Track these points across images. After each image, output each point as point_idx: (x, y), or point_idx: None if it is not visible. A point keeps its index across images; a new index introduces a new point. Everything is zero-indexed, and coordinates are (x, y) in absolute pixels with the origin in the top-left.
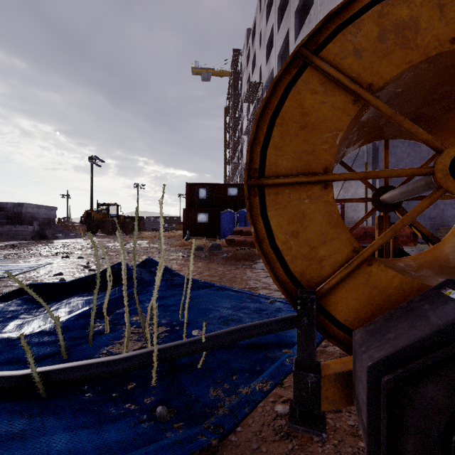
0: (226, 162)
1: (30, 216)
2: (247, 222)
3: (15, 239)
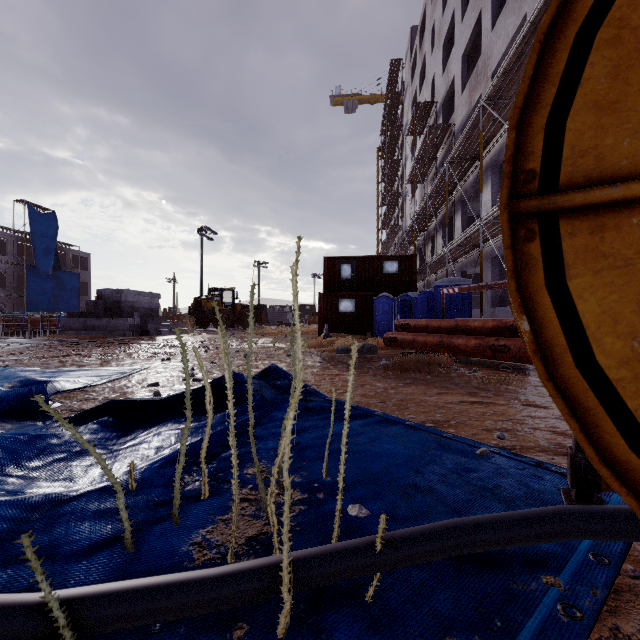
0: (379, 226)
1: (130, 306)
2: (413, 313)
3: (114, 334)
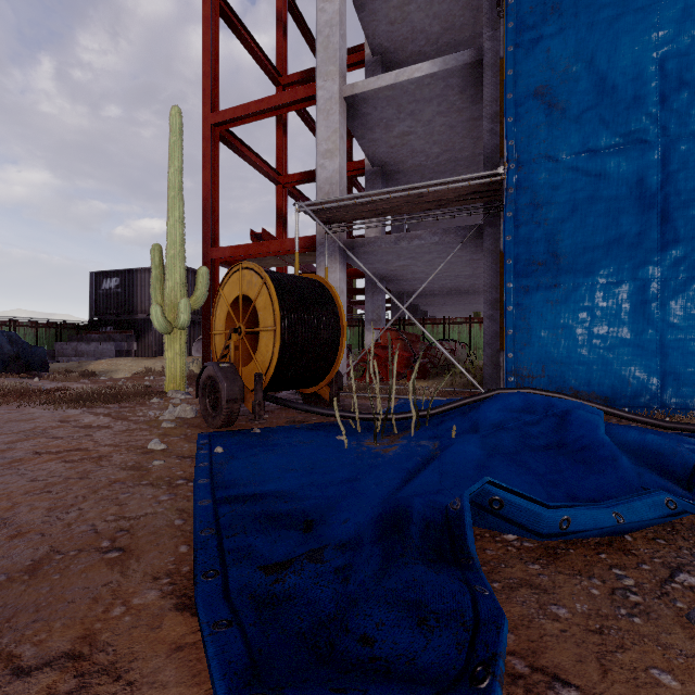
0: None
1: None
2: None
3: None
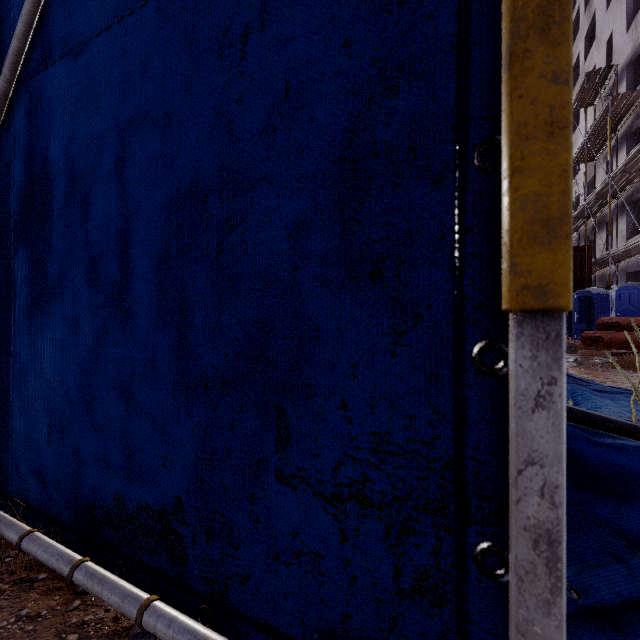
0: None
1: None
2: (595, 311)
3: None
